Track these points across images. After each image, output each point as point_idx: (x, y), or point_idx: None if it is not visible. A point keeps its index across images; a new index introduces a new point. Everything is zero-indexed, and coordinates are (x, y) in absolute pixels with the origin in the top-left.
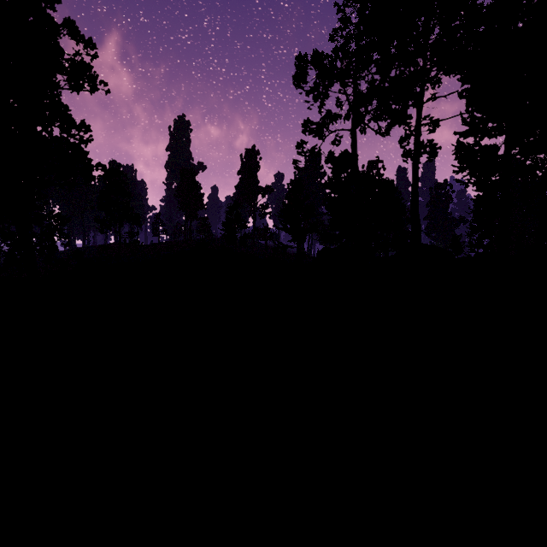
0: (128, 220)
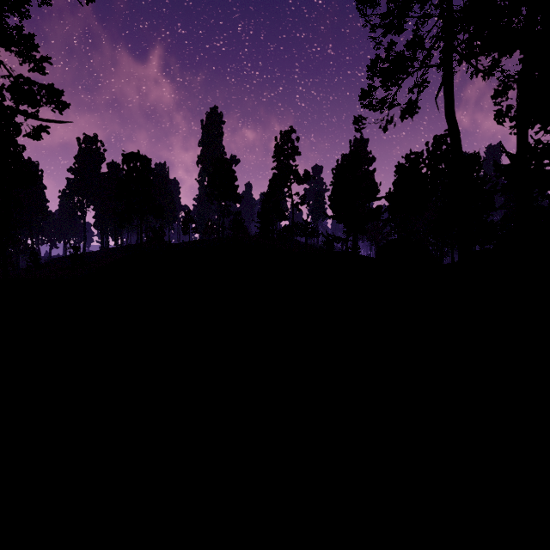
0: (149, 212)
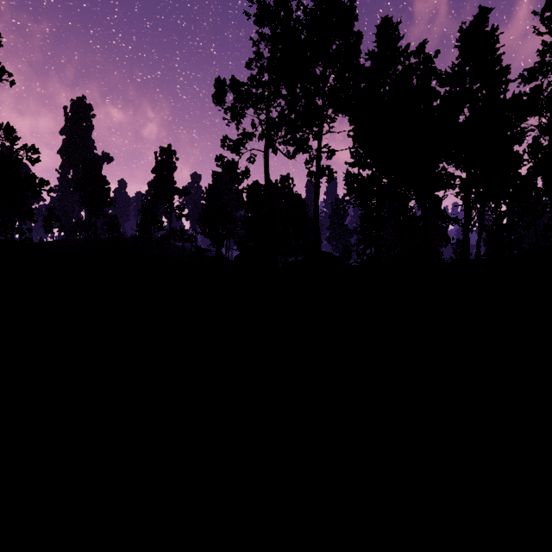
0: (19, 215)
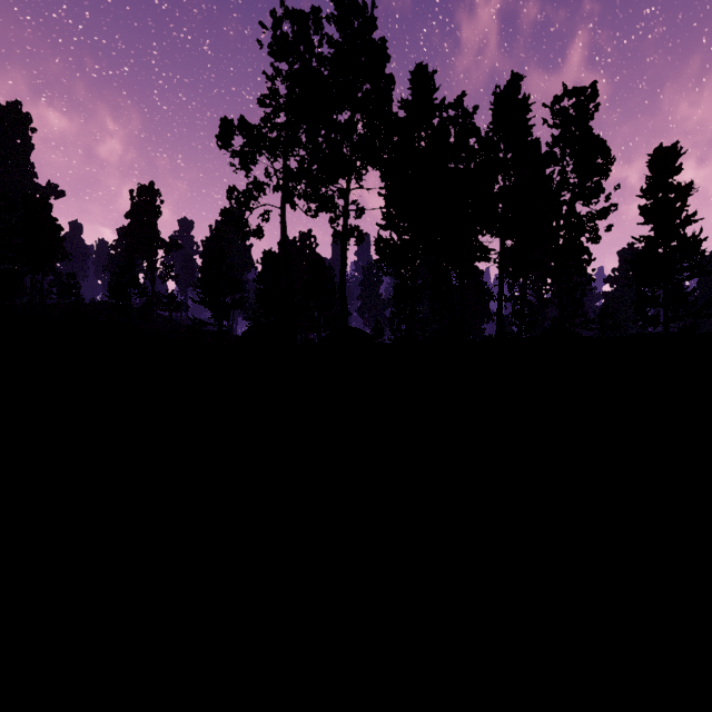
0: None
